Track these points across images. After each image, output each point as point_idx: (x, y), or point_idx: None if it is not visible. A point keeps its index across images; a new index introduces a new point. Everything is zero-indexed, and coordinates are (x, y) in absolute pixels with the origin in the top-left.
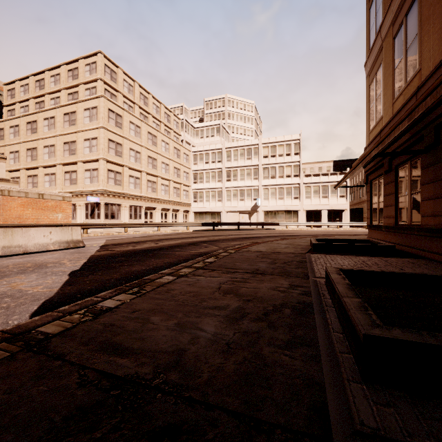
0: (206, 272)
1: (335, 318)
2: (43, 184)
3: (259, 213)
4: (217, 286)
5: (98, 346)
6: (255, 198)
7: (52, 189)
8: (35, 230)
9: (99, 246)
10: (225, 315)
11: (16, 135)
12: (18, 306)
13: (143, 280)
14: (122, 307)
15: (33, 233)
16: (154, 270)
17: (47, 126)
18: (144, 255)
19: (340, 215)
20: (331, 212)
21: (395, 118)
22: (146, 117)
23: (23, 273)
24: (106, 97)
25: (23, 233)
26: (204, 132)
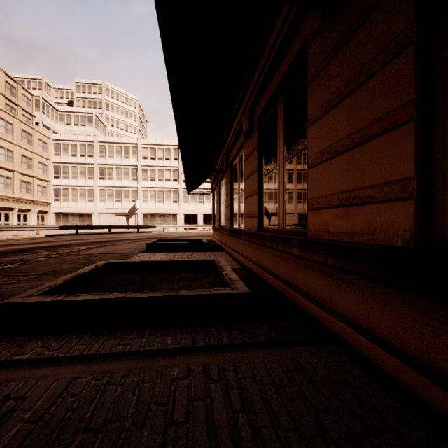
0: None
1: None
2: None
3: (138, 215)
4: None
5: None
6: (133, 200)
7: None
8: None
9: None
10: None
11: None
12: None
13: None
14: None
15: None
16: None
17: None
18: None
19: None
20: (206, 216)
21: None
22: None
23: None
24: None
25: None
26: (71, 119)
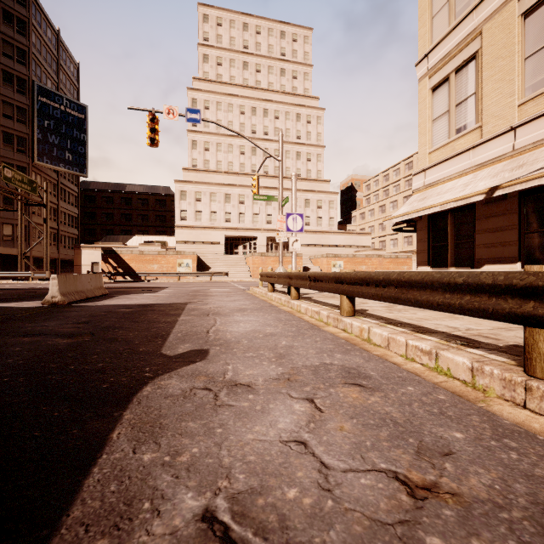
0: None
1: None
2: (389, 246)
3: None
4: None
5: None
6: None
7: (395, 249)
8: None
9: None
10: None
11: (372, 215)
12: None
13: None
14: None
15: None
16: None
17: (392, 207)
18: None
19: None
20: None
21: None
22: None
23: None
24: None
25: None
26: None
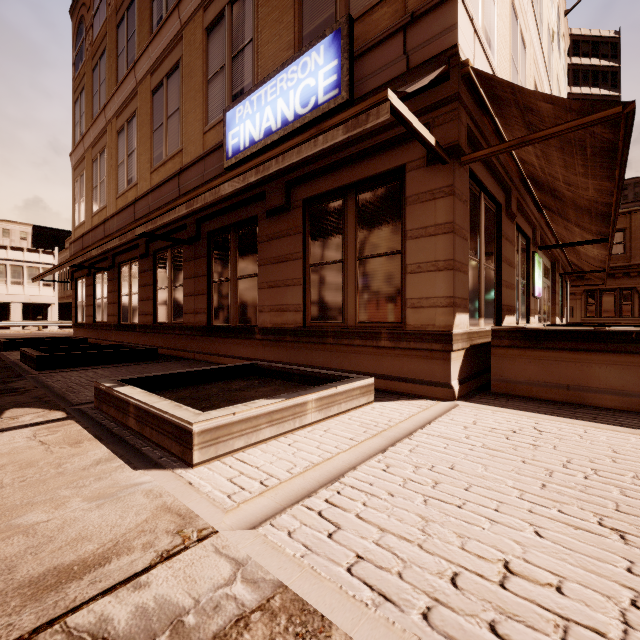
0: None
1: (27, 366)
2: None
3: None
4: None
5: None
6: None
7: None
8: None
9: None
10: None
11: None
12: None
13: None
14: None
15: None
16: None
17: None
18: None
19: (45, 311)
20: (28, 306)
21: (93, 231)
22: None
23: None
24: None
25: None
26: None
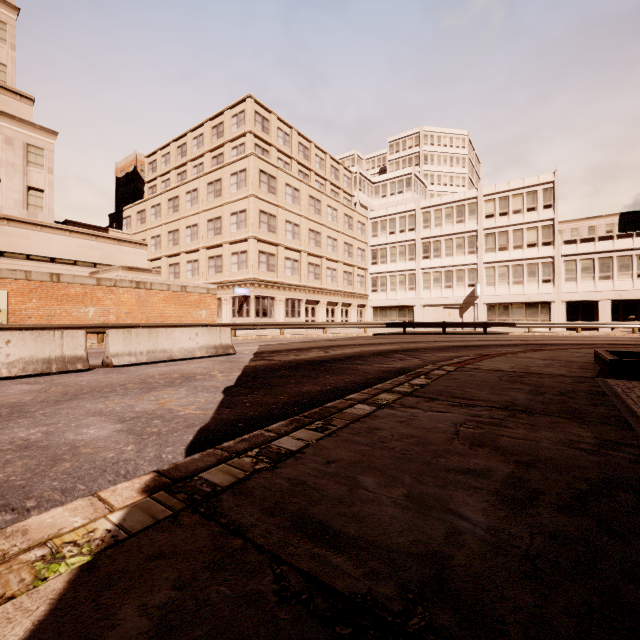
0: (420, 402)
1: None
2: (185, 274)
3: (478, 307)
4: (451, 428)
5: (290, 520)
6: (470, 284)
7: (195, 280)
8: (180, 331)
9: (253, 354)
10: (493, 491)
11: (158, 215)
12: (171, 434)
13: (326, 408)
14: (308, 452)
15: (178, 335)
16: (334, 392)
17: (189, 202)
18: (314, 368)
19: (639, 309)
20: (617, 304)
21: None
22: (306, 175)
23: (170, 387)
24: (257, 155)
25: (168, 334)
26: (387, 189)
